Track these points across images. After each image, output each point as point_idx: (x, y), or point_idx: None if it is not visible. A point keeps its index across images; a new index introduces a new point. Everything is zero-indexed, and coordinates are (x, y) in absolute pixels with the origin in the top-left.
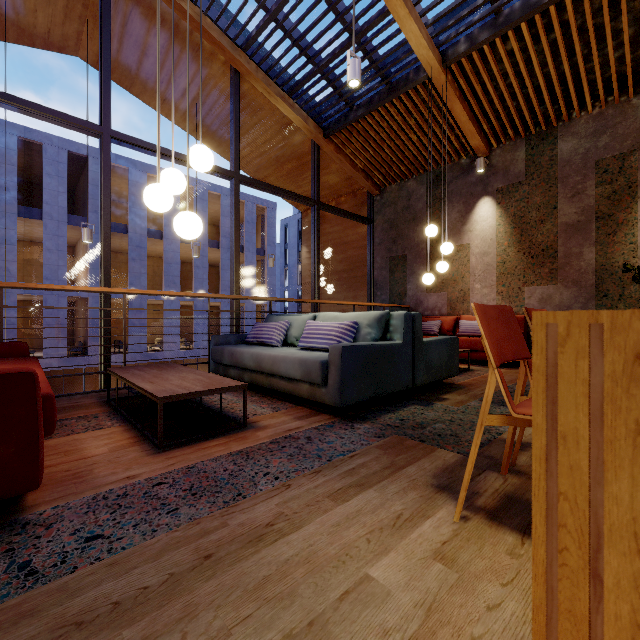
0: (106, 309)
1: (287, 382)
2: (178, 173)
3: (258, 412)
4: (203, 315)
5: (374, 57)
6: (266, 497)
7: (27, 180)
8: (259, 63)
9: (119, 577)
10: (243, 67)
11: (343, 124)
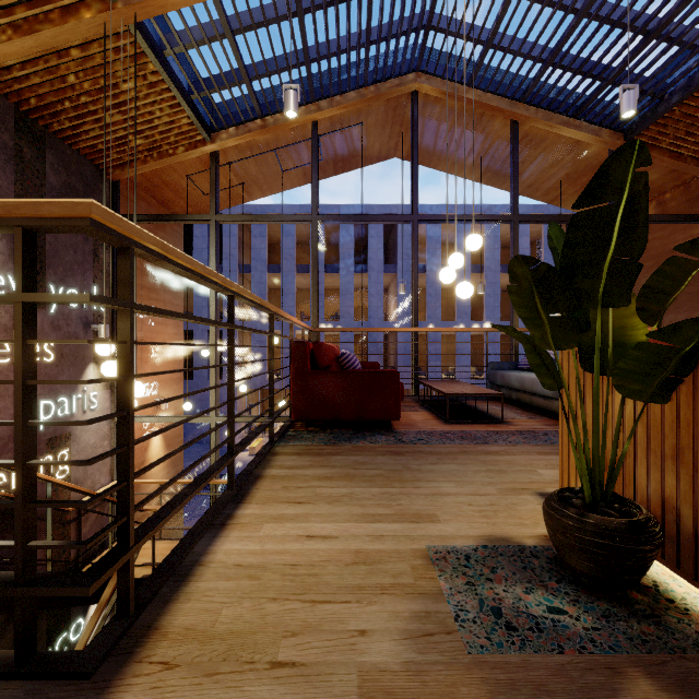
0: (416, 342)
1: (543, 399)
2: (459, 256)
3: (516, 418)
4: (494, 344)
5: (685, 38)
6: (499, 446)
7: (358, 243)
8: (538, 105)
9: (431, 448)
10: (522, 116)
11: (650, 120)
